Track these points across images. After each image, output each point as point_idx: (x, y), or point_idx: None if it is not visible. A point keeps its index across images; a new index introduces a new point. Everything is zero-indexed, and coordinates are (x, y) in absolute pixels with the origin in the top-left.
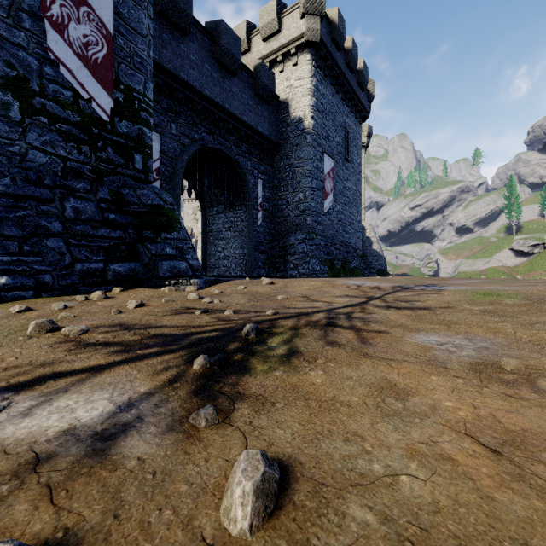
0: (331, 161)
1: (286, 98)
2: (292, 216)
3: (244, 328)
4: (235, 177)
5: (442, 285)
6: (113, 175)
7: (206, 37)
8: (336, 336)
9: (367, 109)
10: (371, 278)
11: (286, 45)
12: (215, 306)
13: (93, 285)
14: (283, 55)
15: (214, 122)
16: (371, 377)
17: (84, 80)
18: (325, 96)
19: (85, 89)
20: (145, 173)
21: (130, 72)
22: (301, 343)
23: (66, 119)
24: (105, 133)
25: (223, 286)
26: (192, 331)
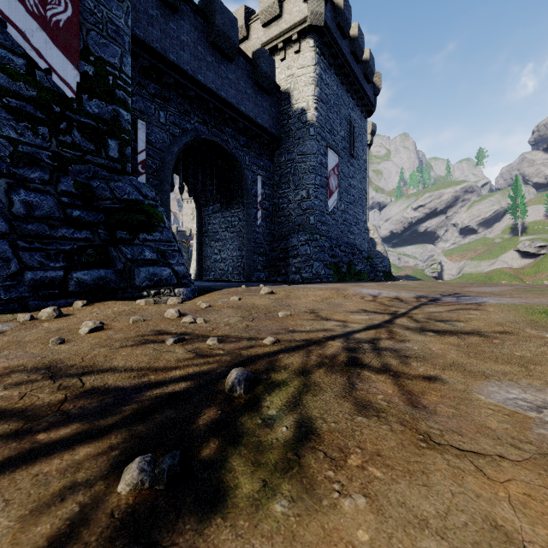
0: (336, 157)
1: (287, 88)
2: (294, 215)
3: (228, 374)
4: (232, 173)
5: (472, 295)
6: (81, 163)
7: (199, 16)
8: (367, 389)
9: (373, 103)
10: (382, 283)
11: (287, 31)
12: (196, 329)
13: (49, 298)
14: (284, 41)
15: (208, 111)
16: (464, 518)
17: (42, 46)
18: (329, 87)
19: (43, 57)
20: (122, 163)
21: (102, 42)
22: (316, 407)
23: (16, 92)
24: (70, 113)
25: (214, 296)
26: (150, 380)
